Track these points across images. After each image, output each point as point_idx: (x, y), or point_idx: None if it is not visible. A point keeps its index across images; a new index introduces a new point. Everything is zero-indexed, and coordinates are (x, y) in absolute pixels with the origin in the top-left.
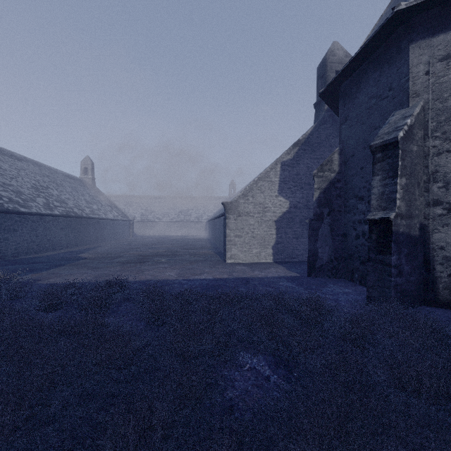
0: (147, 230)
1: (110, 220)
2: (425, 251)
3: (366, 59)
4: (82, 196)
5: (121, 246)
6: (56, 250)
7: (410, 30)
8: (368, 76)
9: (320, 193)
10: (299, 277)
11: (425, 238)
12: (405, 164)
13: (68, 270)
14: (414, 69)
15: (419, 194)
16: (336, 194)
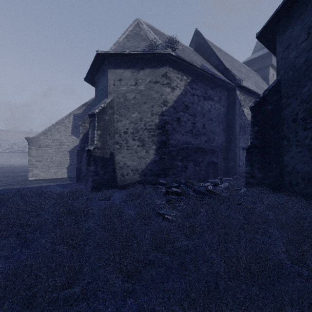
0: None
1: None
2: (113, 164)
3: (100, 69)
4: None
5: None
6: None
7: (108, 63)
8: (101, 77)
9: (83, 135)
10: (70, 183)
11: (113, 159)
12: (100, 124)
13: None
14: (109, 81)
15: (110, 138)
16: None
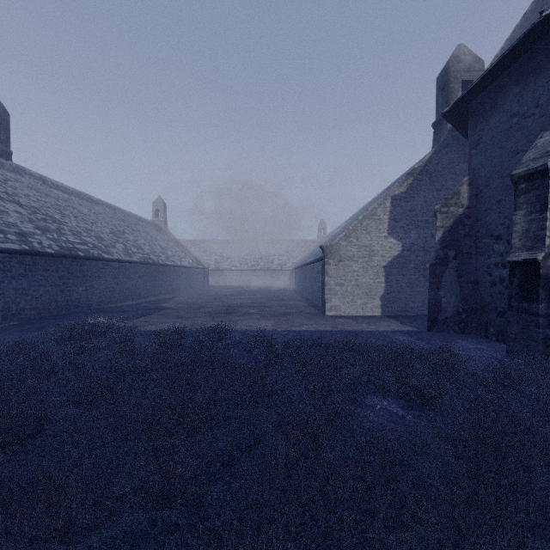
0: (222, 280)
1: (185, 267)
2: None
3: (505, 70)
4: (156, 242)
5: (200, 296)
6: (134, 300)
7: None
8: (507, 90)
9: (444, 232)
10: (418, 331)
11: None
12: None
13: (157, 319)
14: None
15: None
16: (465, 233)
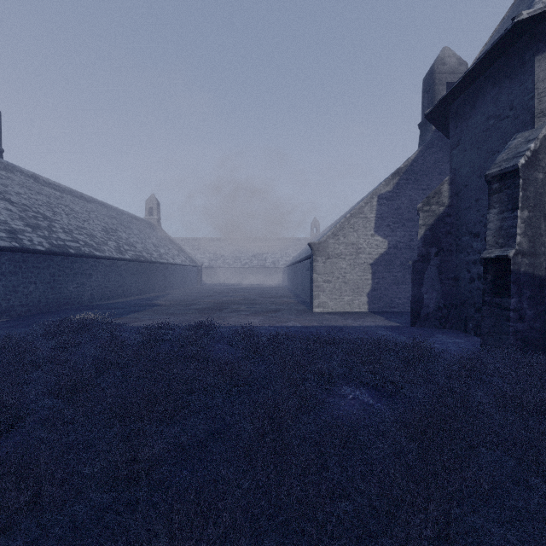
0: (216, 278)
1: (178, 265)
2: None
3: (483, 73)
4: (149, 239)
5: (192, 294)
6: (126, 297)
7: (535, 40)
8: (484, 93)
9: (426, 230)
10: (401, 327)
11: None
12: (527, 195)
13: (147, 315)
14: (539, 84)
15: None
16: (446, 231)
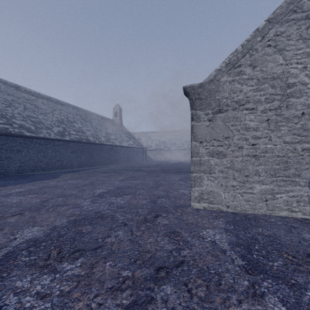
0: (159, 156)
1: (124, 147)
2: None
3: None
4: (105, 130)
5: (119, 167)
6: (66, 169)
7: None
8: None
9: None
10: None
11: None
12: None
13: None
14: None
15: None
16: None
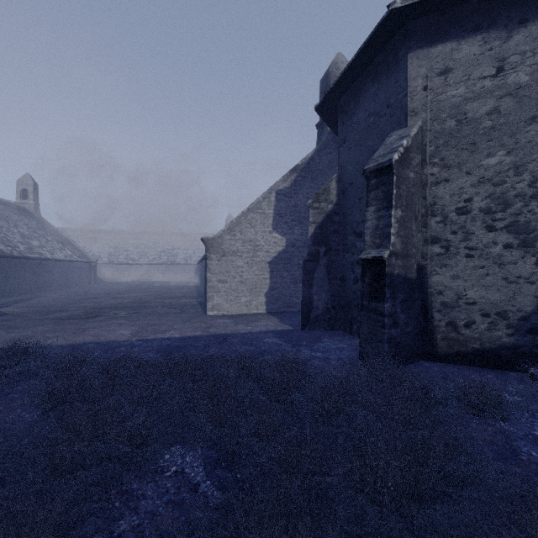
0: (117, 275)
1: (60, 261)
2: (423, 296)
3: (365, 69)
4: (16, 228)
5: (72, 296)
6: None
7: (408, 36)
8: (366, 89)
9: (315, 228)
10: (291, 330)
11: (423, 281)
12: (401, 193)
13: None
14: (411, 82)
15: (417, 229)
16: (334, 230)
